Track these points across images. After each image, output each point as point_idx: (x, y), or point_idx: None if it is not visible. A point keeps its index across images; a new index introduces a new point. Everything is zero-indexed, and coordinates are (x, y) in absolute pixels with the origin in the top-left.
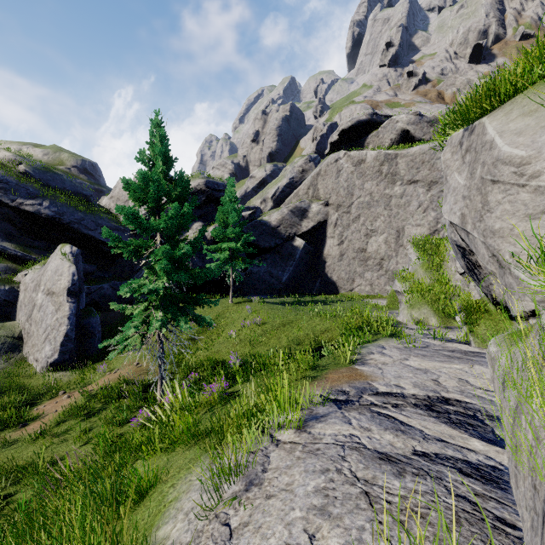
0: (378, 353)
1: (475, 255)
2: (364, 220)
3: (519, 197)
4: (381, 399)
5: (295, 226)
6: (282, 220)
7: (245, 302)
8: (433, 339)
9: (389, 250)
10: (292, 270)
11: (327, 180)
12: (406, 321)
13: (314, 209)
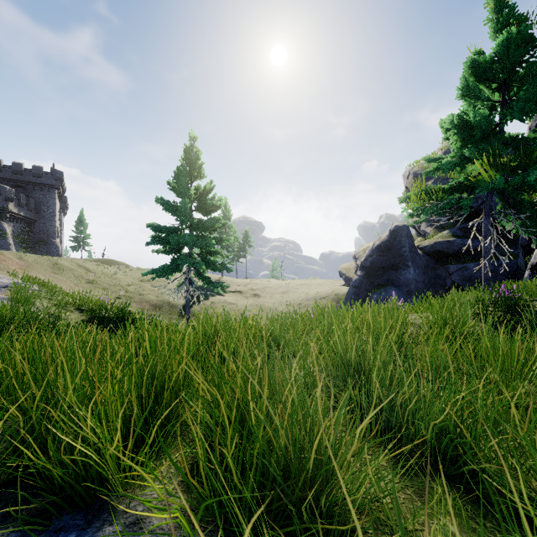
0: None
1: None
2: None
3: None
4: None
5: None
6: None
7: None
8: None
9: None
10: None
11: None
12: None
13: None
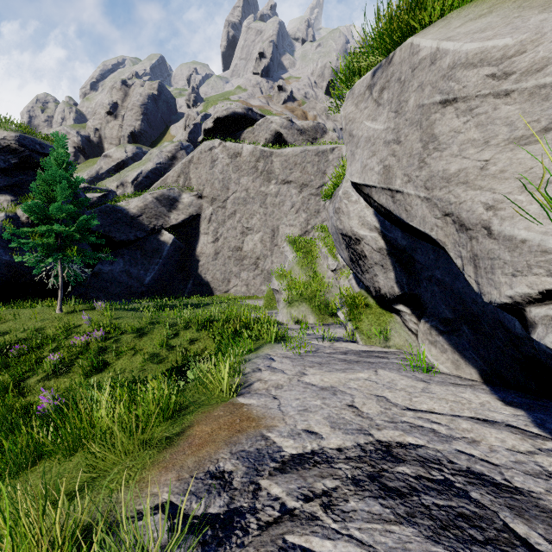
0: (267, 369)
1: (362, 243)
2: (241, 217)
3: (497, 114)
4: (297, 485)
5: (161, 217)
6: (144, 209)
7: (84, 311)
8: (320, 340)
9: (265, 249)
10: (158, 269)
11: (200, 169)
12: (288, 321)
13: (186, 199)
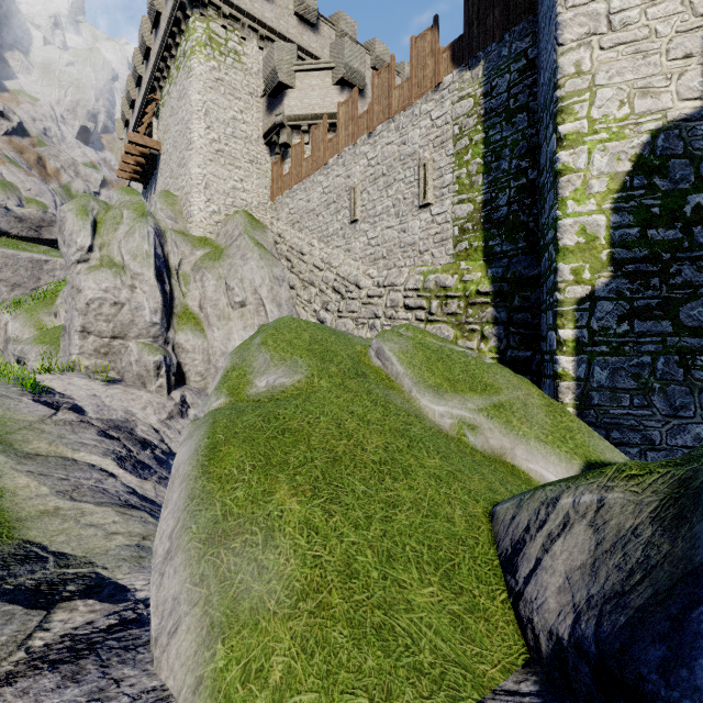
0: None
1: None
2: None
3: None
4: None
5: None
6: None
7: None
8: None
9: None
10: None
11: None
12: None
13: None
